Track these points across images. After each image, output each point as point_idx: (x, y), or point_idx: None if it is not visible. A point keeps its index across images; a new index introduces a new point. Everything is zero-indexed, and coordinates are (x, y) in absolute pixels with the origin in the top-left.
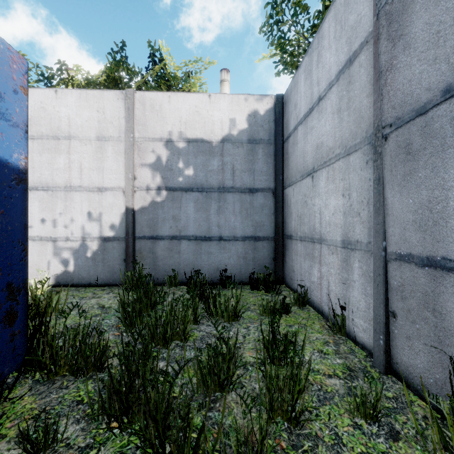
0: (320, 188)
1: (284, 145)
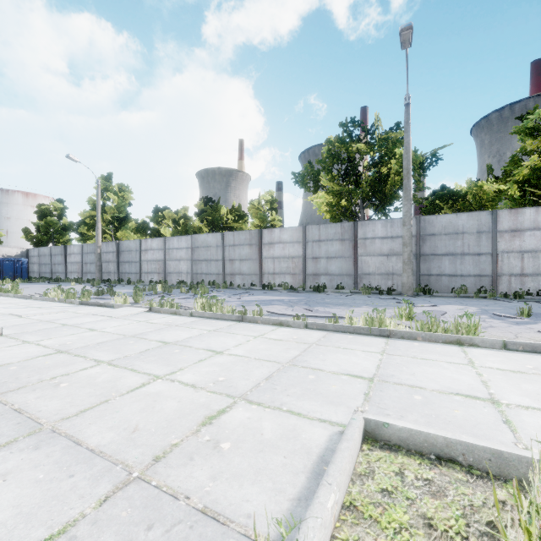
0: (35, 266)
1: (29, 257)
